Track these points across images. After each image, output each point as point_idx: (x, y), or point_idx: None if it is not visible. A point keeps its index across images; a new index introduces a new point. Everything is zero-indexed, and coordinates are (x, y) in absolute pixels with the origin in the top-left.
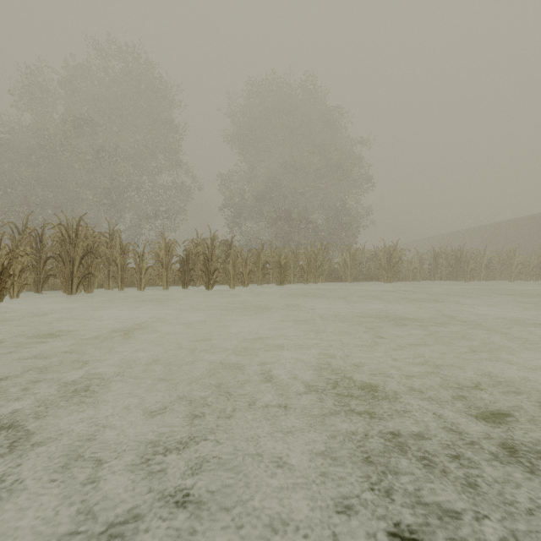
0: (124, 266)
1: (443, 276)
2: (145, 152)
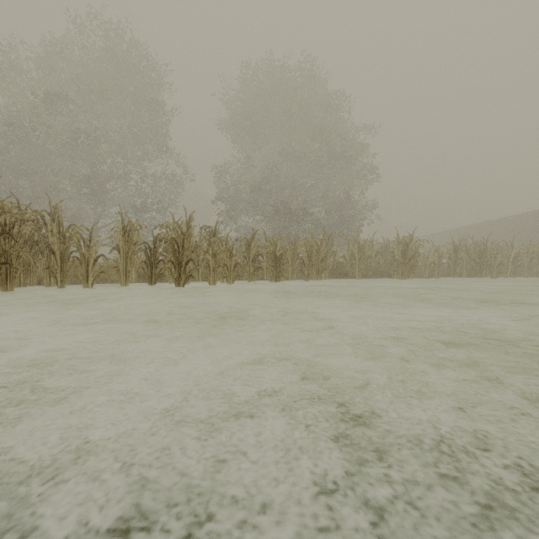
0: (64, 255)
1: (463, 272)
2: (131, 139)
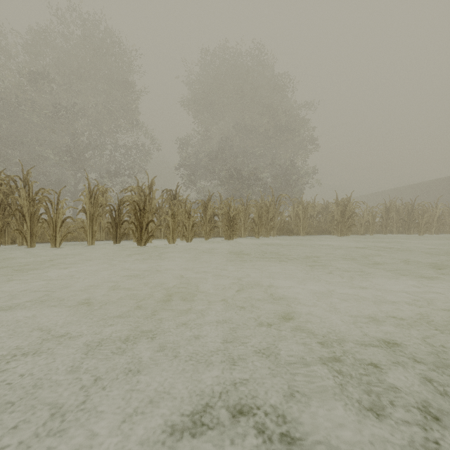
0: (34, 217)
1: (393, 230)
2: (106, 114)
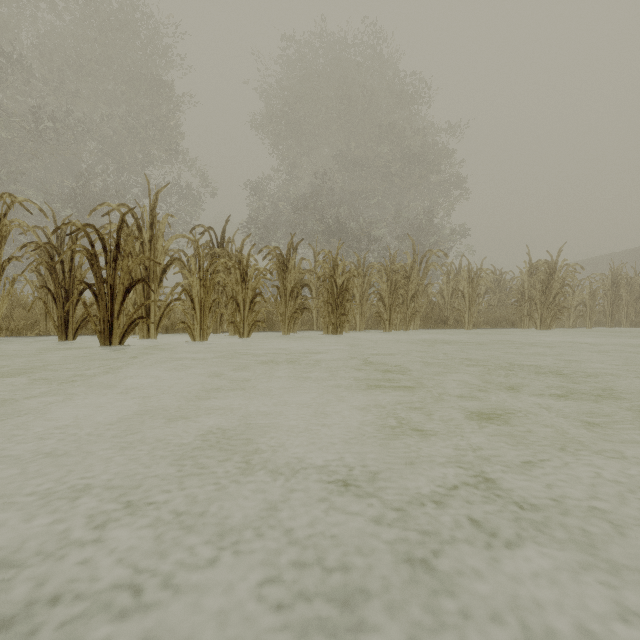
0: None
1: (622, 319)
2: (128, 136)
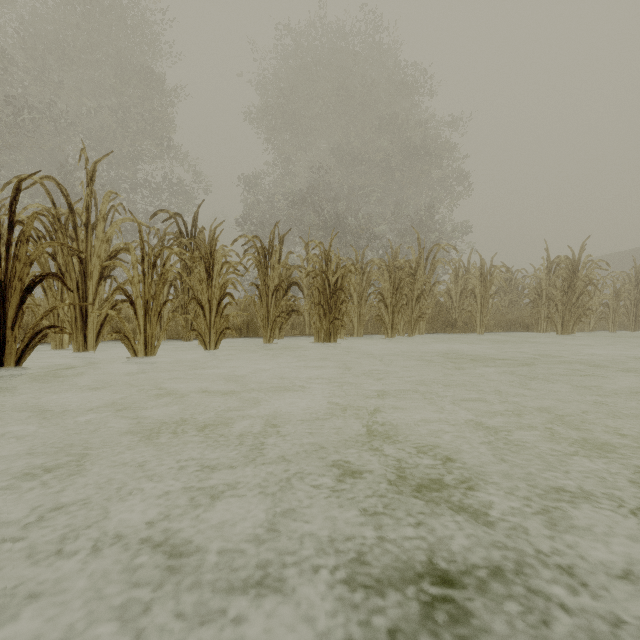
0: None
1: None
2: (115, 128)
